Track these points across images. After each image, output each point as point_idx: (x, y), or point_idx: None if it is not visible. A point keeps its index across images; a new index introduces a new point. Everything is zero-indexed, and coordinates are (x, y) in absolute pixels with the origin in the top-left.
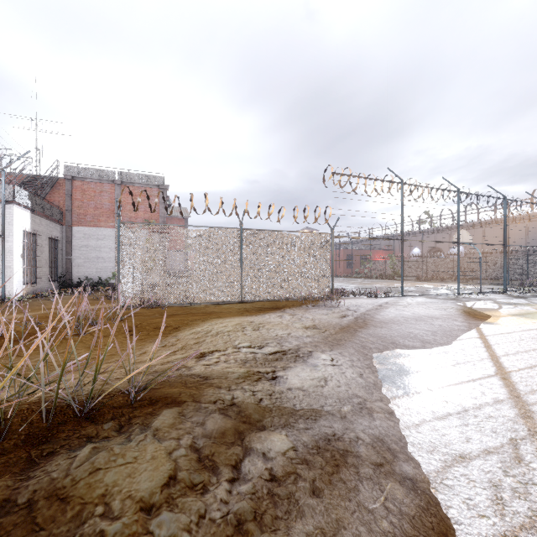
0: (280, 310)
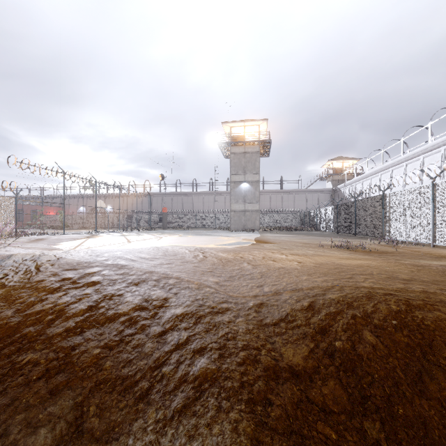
0: None
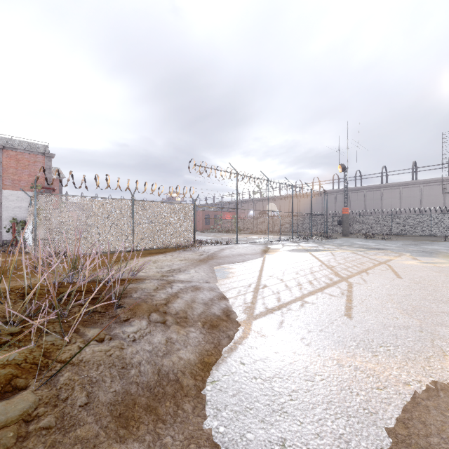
0: (163, 254)
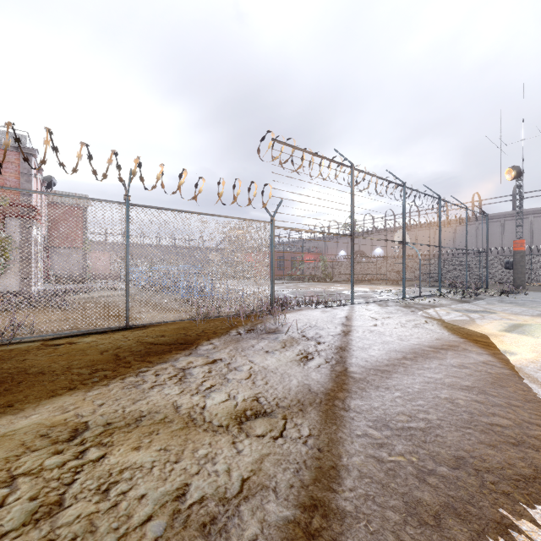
0: (188, 350)
